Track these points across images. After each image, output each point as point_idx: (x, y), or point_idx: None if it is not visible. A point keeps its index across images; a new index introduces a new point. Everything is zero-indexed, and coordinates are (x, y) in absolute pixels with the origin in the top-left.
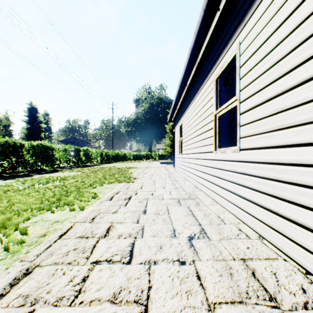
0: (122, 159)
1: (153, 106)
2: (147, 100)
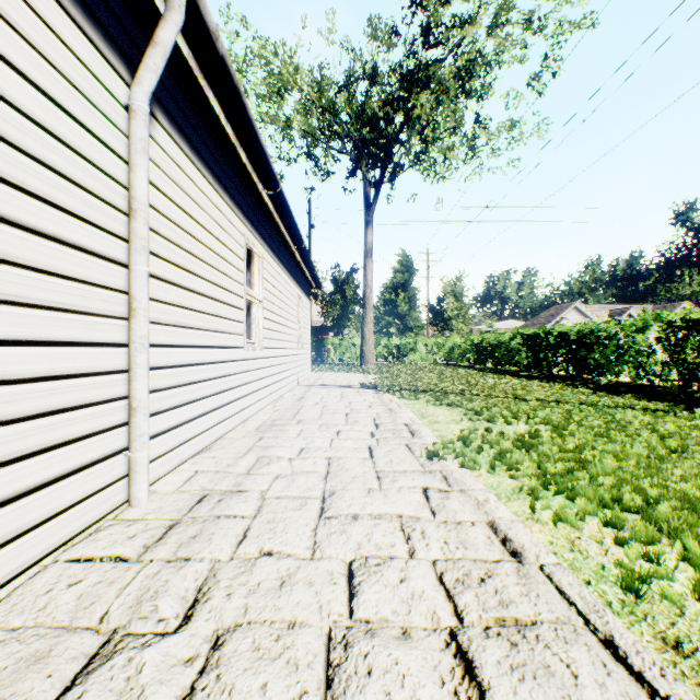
0: None
1: None
2: None
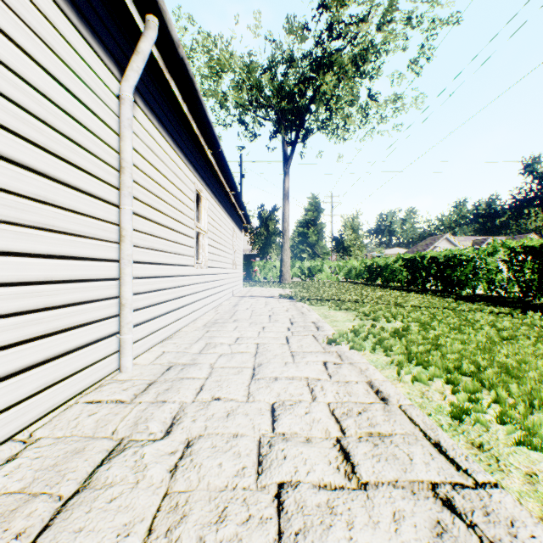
0: None
1: None
2: None
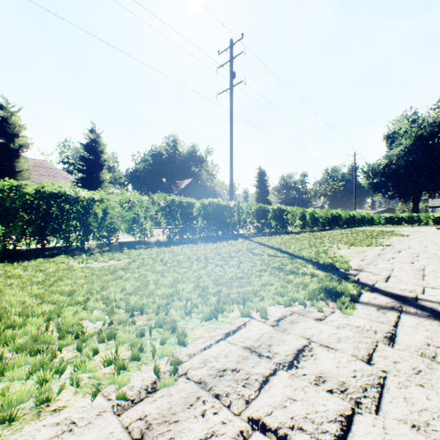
0: (367, 223)
1: (421, 138)
2: (410, 133)
